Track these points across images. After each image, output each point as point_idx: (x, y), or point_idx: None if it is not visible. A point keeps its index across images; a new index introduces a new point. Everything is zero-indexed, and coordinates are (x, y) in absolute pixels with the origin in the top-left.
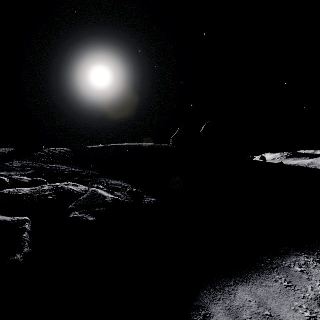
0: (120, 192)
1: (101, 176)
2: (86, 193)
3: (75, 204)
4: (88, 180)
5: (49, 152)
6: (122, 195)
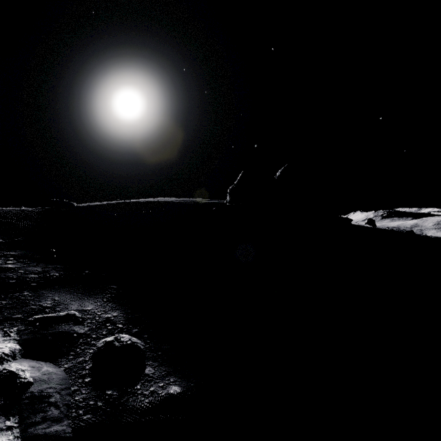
0: (65, 362)
1: (55, 283)
2: None
3: None
4: None
5: None
6: (62, 381)
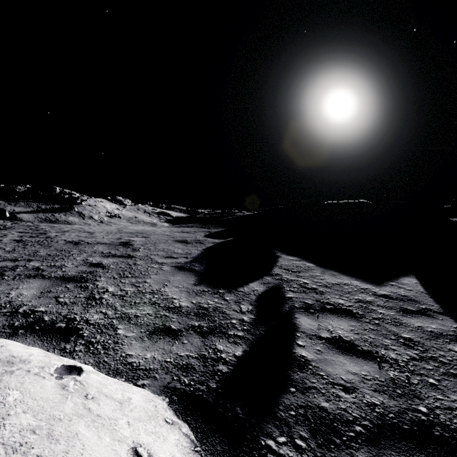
0: None
1: None
2: None
3: None
4: None
5: None
6: None
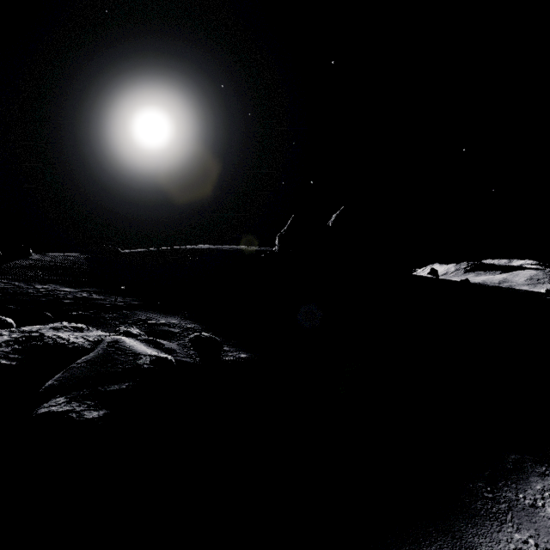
0: (174, 341)
1: (140, 308)
2: (97, 348)
3: (62, 377)
4: (111, 317)
5: (42, 260)
6: (178, 347)
